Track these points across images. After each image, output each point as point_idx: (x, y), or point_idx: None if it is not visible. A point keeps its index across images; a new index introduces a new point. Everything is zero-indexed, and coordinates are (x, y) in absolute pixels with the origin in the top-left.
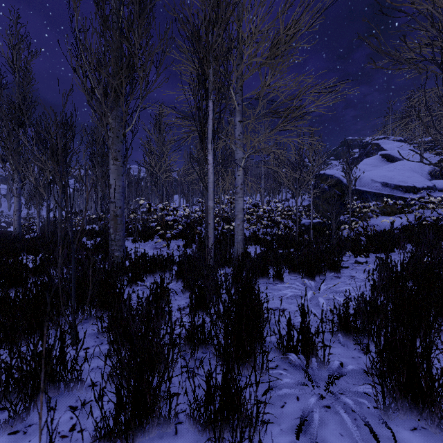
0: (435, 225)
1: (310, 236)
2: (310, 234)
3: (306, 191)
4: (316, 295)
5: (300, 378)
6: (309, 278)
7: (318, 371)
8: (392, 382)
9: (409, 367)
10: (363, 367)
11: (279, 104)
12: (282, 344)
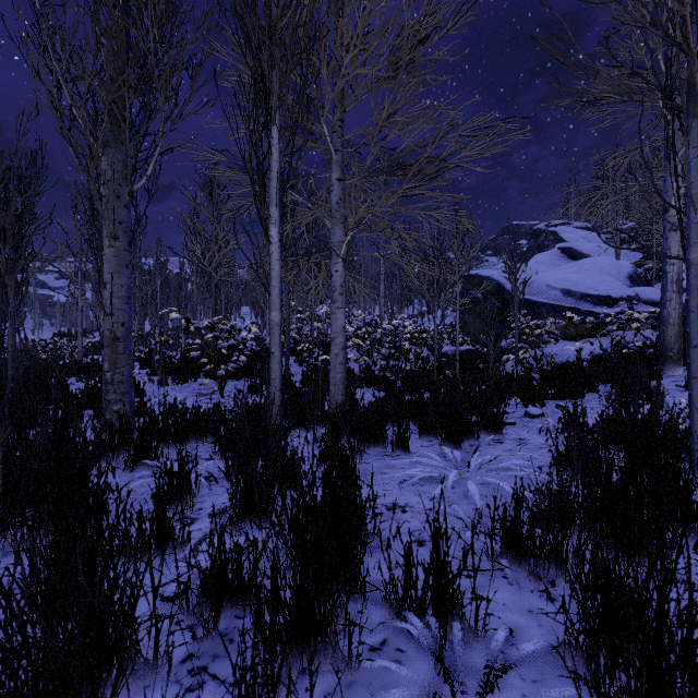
0: (640, 354)
1: (455, 372)
2: (455, 369)
3: (451, 302)
4: (464, 476)
5: (429, 672)
6: (452, 445)
7: (465, 650)
8: (619, 697)
9: (653, 664)
10: (549, 635)
11: (404, 152)
12: (394, 594)
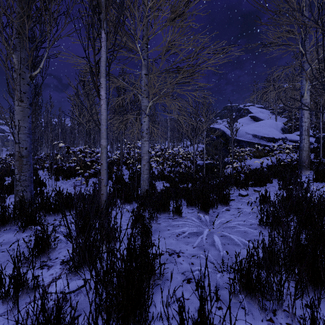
0: (289, 165)
1: (203, 173)
2: (203, 172)
3: (201, 141)
4: (211, 231)
5: None
6: (203, 212)
7: None
8: None
9: None
10: None
11: (179, 61)
12: None
